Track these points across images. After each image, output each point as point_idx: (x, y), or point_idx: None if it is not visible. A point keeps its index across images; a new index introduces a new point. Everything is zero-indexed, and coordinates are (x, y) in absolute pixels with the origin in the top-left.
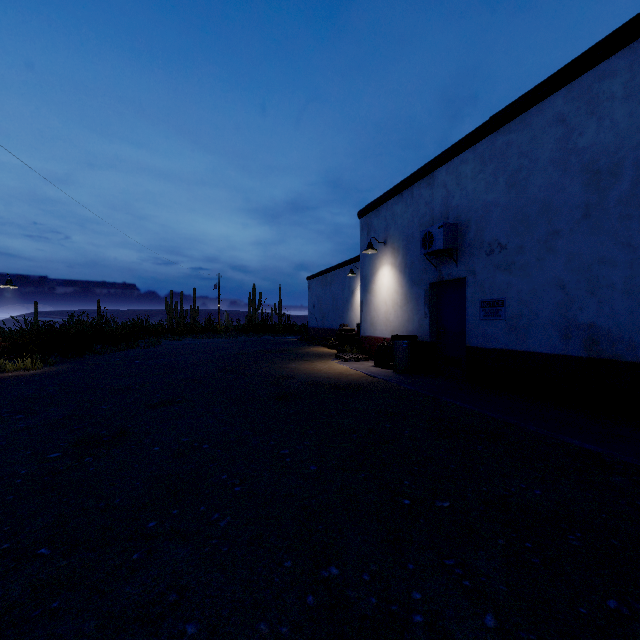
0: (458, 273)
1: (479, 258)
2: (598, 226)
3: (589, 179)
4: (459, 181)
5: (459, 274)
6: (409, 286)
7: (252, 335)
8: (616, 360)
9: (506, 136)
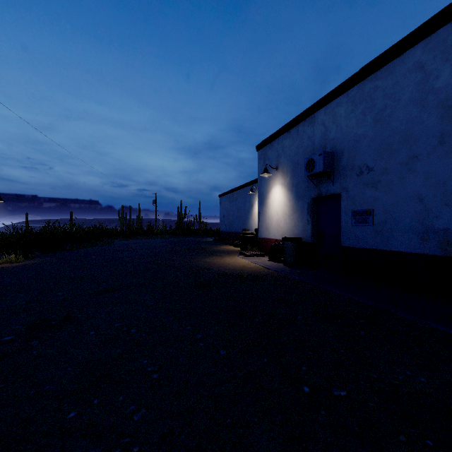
0: (334, 190)
1: (351, 178)
2: None
3: (444, 113)
4: (335, 119)
5: (335, 191)
6: (295, 200)
7: (180, 237)
8: None
9: (373, 83)
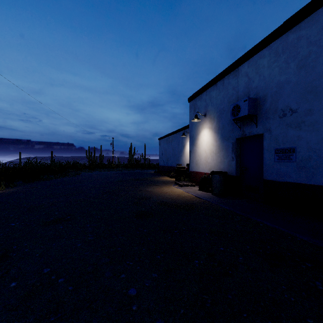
0: (257, 131)
1: (274, 120)
2: None
3: None
4: (258, 70)
5: (258, 132)
6: (221, 141)
7: (130, 169)
8: None
9: (296, 33)
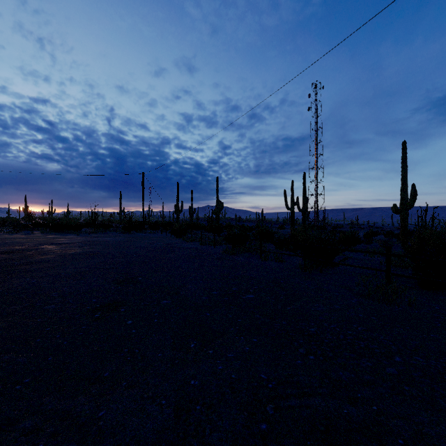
0: None
1: None
2: None
3: None
4: None
5: None
6: None
7: None
8: None
9: None
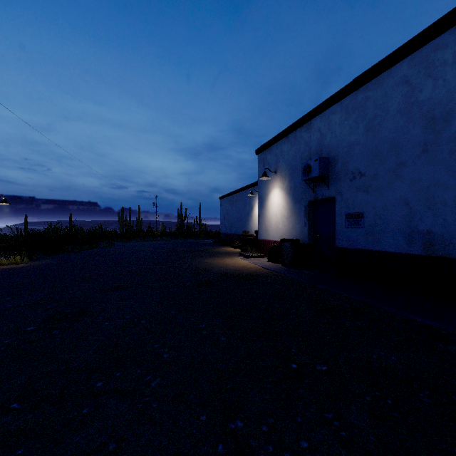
0: (329, 194)
1: (345, 183)
2: (434, 158)
3: (427, 124)
4: (330, 127)
5: (330, 194)
6: (293, 203)
7: (180, 239)
8: (447, 257)
9: (365, 93)
